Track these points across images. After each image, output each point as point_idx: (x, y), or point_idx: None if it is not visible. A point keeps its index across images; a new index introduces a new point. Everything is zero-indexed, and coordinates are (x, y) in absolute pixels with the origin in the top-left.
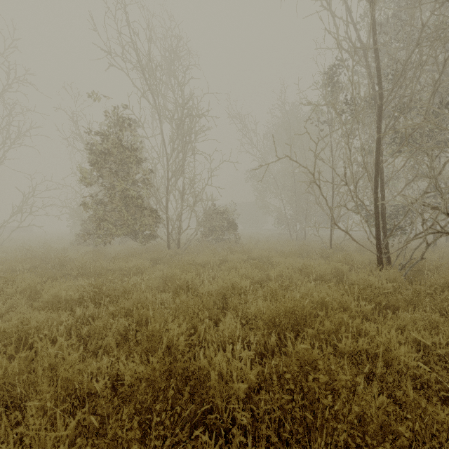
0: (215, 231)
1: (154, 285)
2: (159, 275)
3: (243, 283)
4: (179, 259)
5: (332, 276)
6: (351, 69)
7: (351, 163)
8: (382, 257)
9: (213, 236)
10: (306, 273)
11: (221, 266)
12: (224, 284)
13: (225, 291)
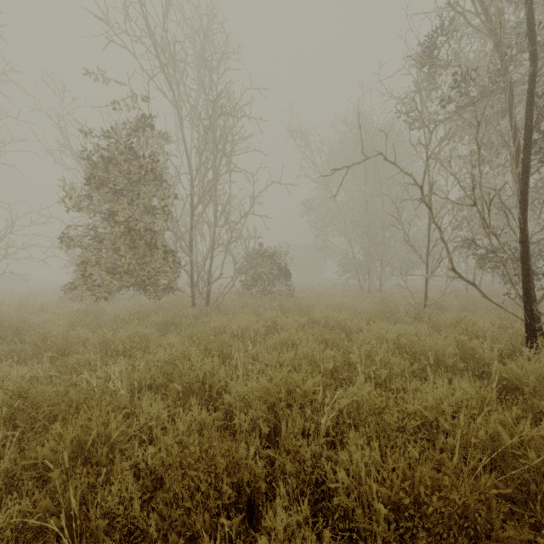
0: (259, 280)
1: (147, 380)
2: (164, 355)
3: (308, 384)
4: (208, 322)
5: (453, 357)
6: (452, 51)
7: (479, 170)
8: (534, 324)
9: (258, 288)
10: (410, 353)
11: (267, 336)
12: (271, 386)
13: (274, 399)
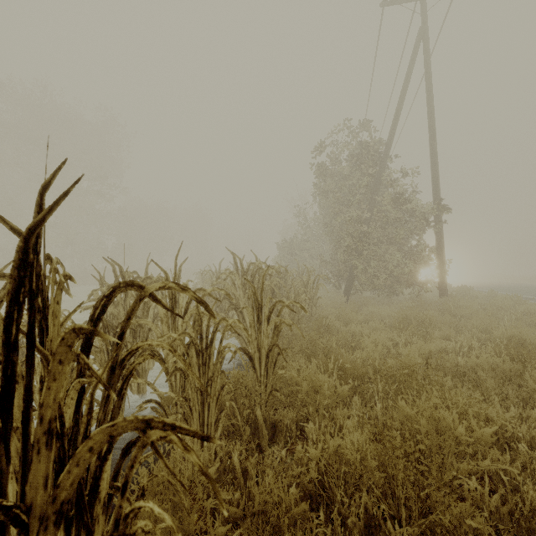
0: None
1: None
2: None
3: None
4: None
5: None
6: None
7: None
8: None
9: None
10: None
11: None
12: None
13: None
